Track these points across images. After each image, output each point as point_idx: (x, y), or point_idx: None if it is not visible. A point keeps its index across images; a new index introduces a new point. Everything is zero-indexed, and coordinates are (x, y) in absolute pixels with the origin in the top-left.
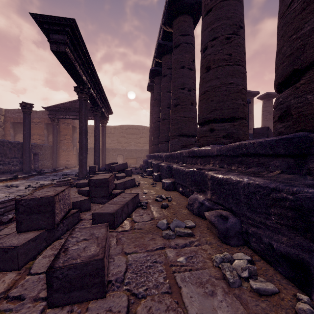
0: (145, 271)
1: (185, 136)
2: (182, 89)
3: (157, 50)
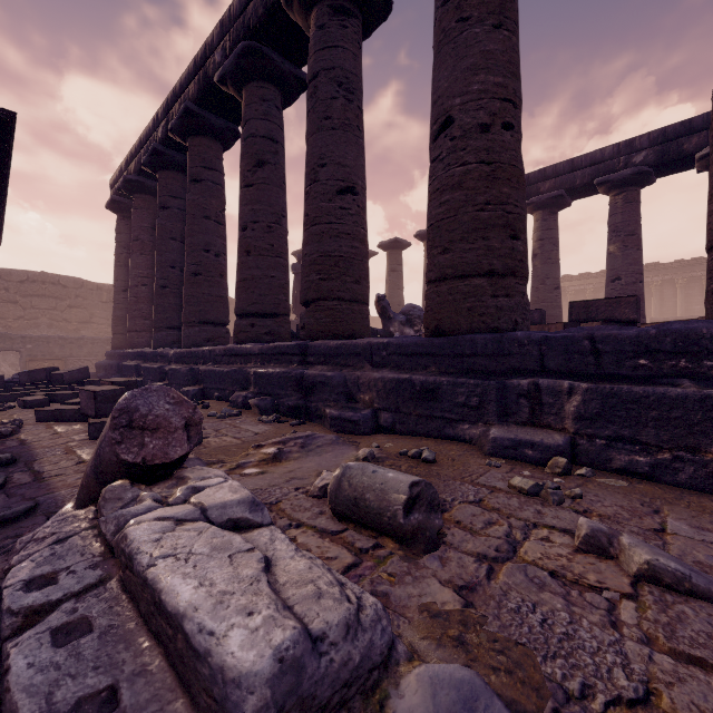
0: (216, 426)
1: (211, 324)
2: (207, 252)
3: (150, 157)
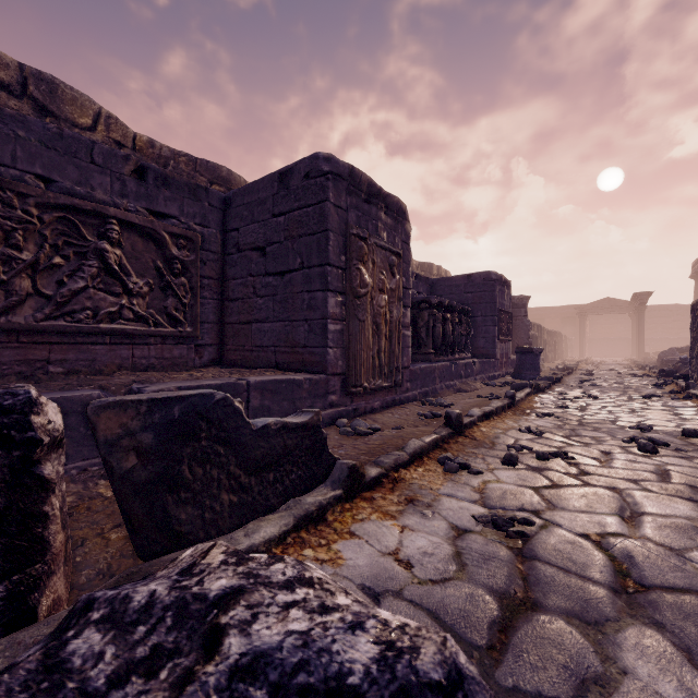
0: None
1: None
2: None
3: None
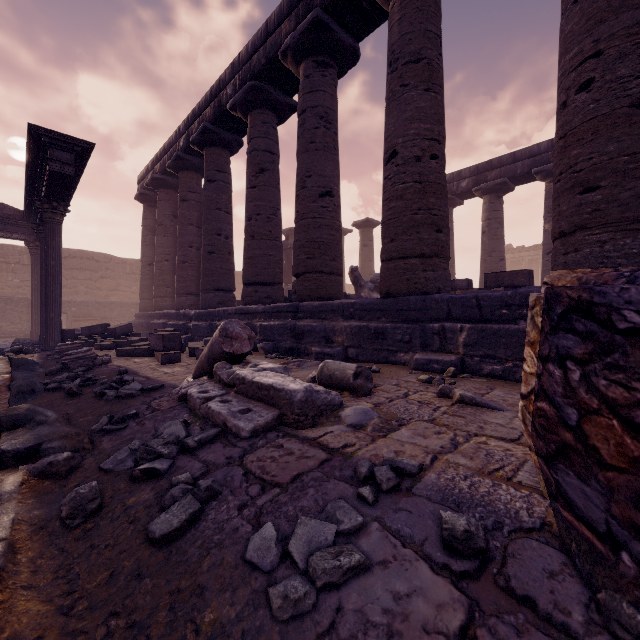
0: None
1: (222, 291)
2: (219, 235)
3: (174, 162)
